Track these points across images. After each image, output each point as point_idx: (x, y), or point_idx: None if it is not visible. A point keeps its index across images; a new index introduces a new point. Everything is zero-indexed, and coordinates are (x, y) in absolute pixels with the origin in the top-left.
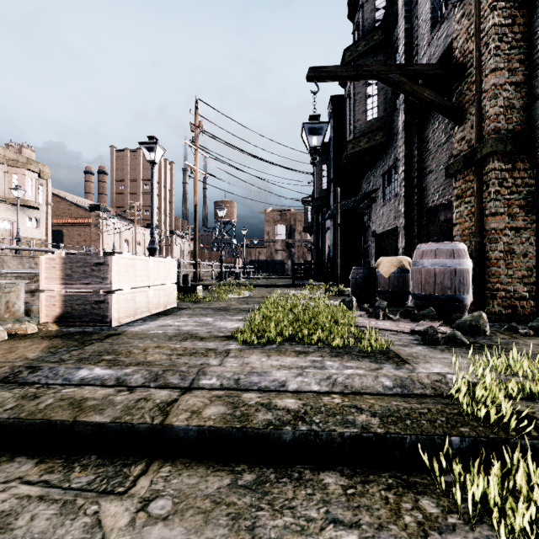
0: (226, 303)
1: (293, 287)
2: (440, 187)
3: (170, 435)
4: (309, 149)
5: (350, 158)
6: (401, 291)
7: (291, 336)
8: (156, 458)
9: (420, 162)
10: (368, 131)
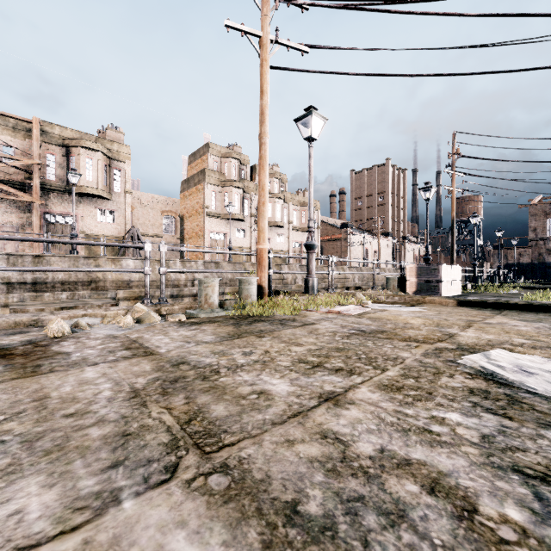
0: (498, 295)
1: None
2: None
3: (510, 305)
4: None
5: None
6: None
7: None
8: (506, 309)
9: None
10: None
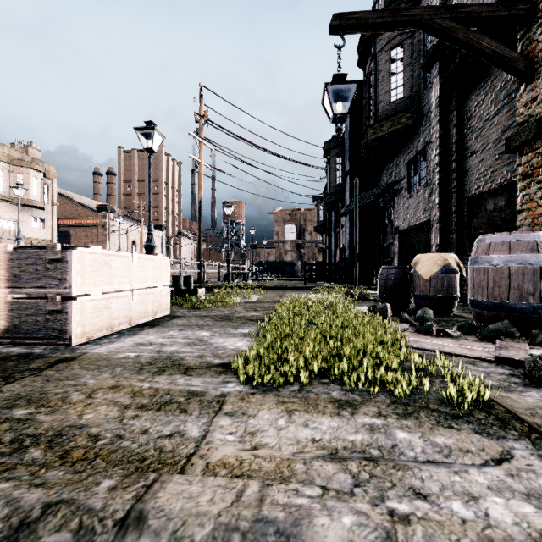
0: (230, 310)
1: (306, 290)
2: (487, 170)
3: None
4: (332, 118)
5: (371, 146)
6: (446, 296)
7: (321, 369)
8: None
9: (459, 142)
10: (392, 114)
